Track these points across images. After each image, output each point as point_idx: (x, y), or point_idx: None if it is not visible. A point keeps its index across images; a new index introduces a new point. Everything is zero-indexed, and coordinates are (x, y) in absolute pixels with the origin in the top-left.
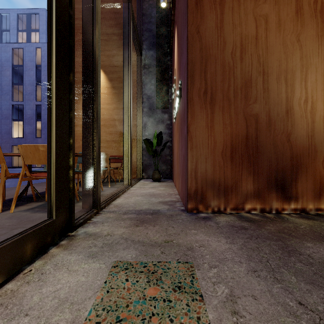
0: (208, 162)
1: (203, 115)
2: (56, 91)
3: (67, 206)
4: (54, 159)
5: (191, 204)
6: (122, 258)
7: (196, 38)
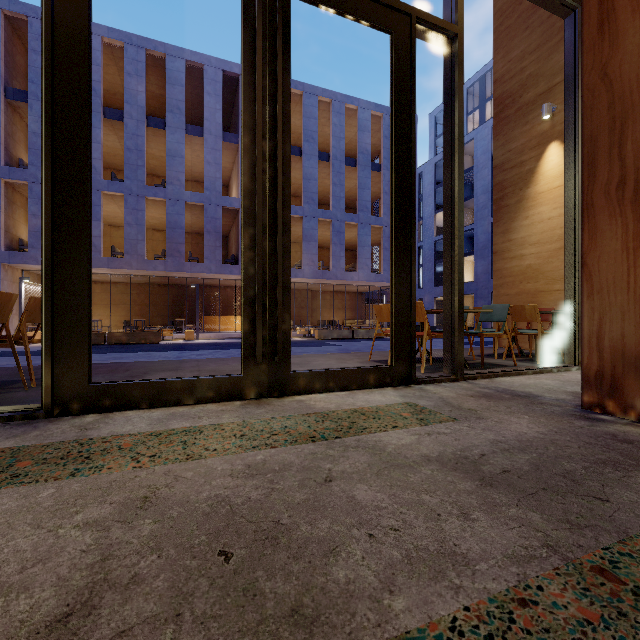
0: (628, 320)
1: (616, 229)
2: (396, 260)
3: (407, 360)
4: (394, 317)
5: (588, 396)
6: (417, 402)
7: (600, 89)
